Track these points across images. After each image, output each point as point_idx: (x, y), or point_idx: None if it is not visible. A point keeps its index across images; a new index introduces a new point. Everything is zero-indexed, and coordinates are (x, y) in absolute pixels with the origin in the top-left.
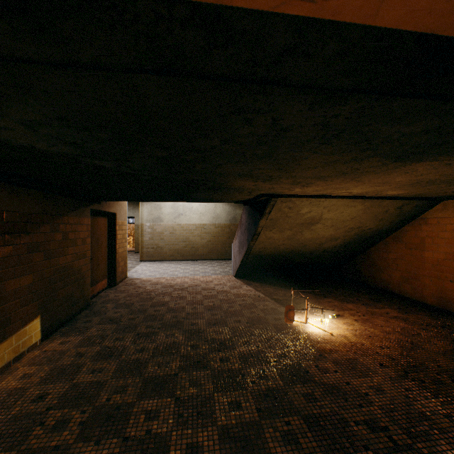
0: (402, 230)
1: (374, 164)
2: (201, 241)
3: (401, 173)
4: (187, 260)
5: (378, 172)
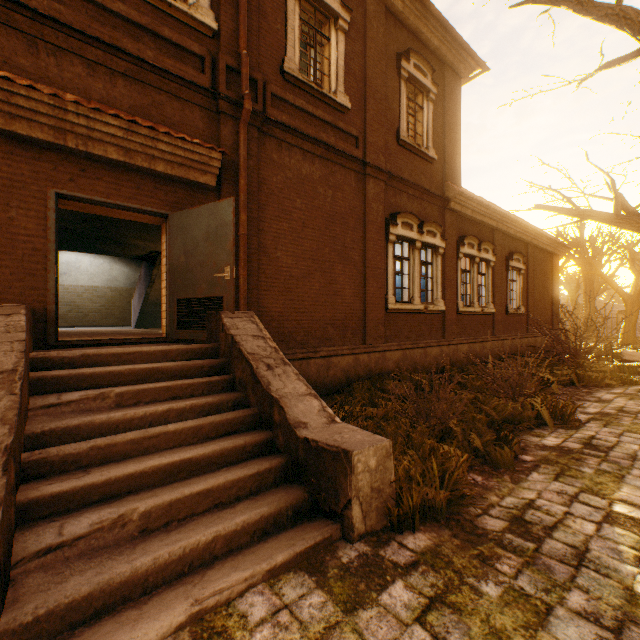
0: None
1: None
2: (92, 306)
3: None
4: (73, 327)
5: None
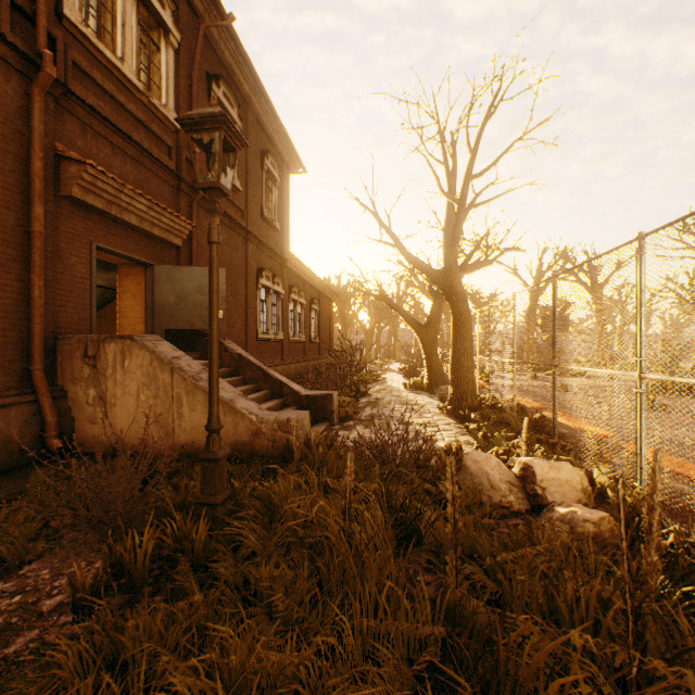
0: (104, 310)
1: (99, 269)
2: None
3: (108, 274)
4: None
5: (99, 272)
